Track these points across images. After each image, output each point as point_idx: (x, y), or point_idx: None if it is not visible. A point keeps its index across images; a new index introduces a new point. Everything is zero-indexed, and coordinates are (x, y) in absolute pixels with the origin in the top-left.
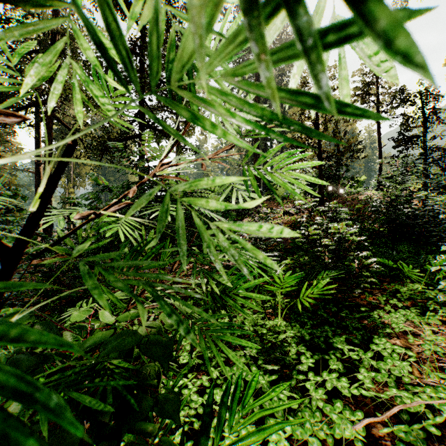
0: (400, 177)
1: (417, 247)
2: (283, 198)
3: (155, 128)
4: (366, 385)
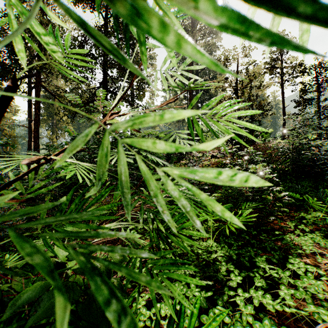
0: (301, 129)
1: (315, 183)
2: None
3: (115, 93)
4: (288, 302)
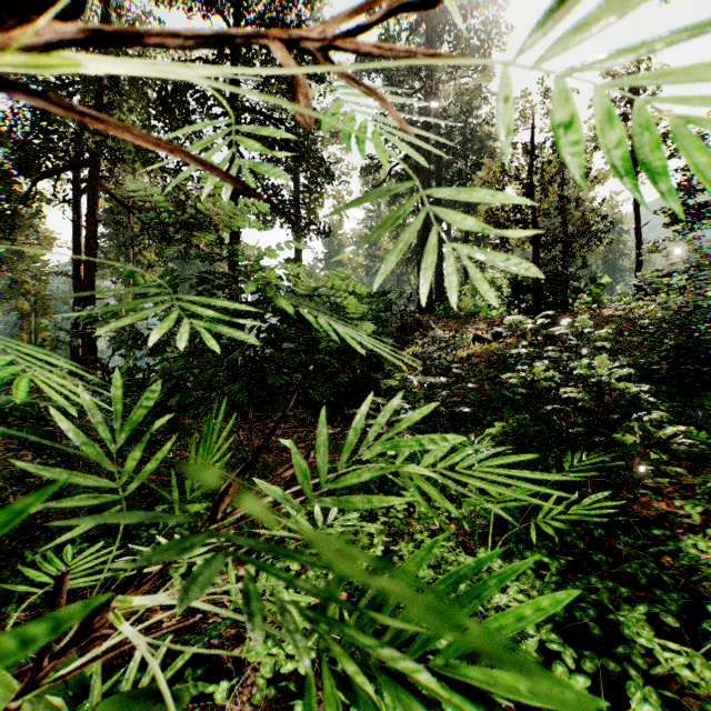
0: (689, 273)
1: None
2: (472, 315)
3: None
4: None
